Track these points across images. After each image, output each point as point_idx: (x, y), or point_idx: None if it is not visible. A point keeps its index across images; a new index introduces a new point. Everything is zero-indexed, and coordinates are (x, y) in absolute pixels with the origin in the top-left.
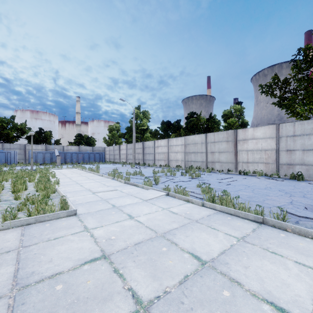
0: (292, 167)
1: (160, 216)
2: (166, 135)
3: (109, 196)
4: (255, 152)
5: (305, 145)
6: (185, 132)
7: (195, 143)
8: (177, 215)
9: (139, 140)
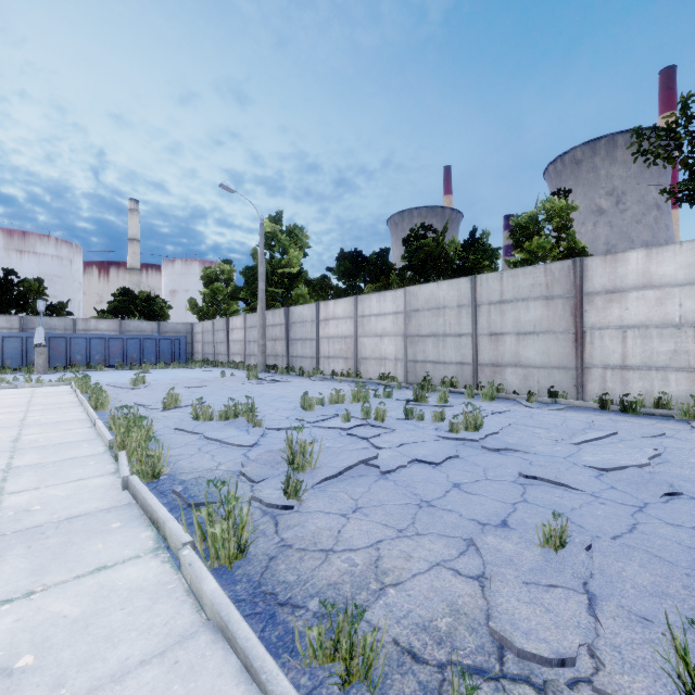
0: None
1: None
2: (351, 288)
3: None
4: (655, 333)
5: None
6: (402, 282)
7: (438, 305)
8: None
9: (278, 305)
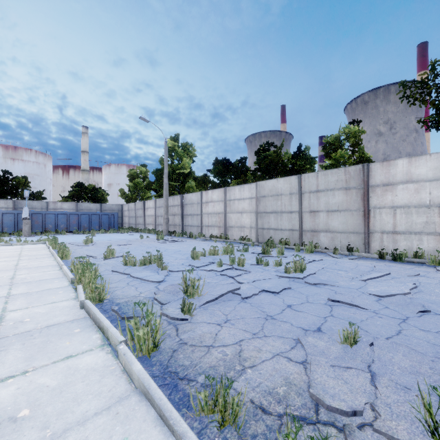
0: None
1: None
2: (222, 183)
3: None
4: (414, 211)
5: None
6: (254, 179)
7: (277, 193)
8: None
9: (176, 193)
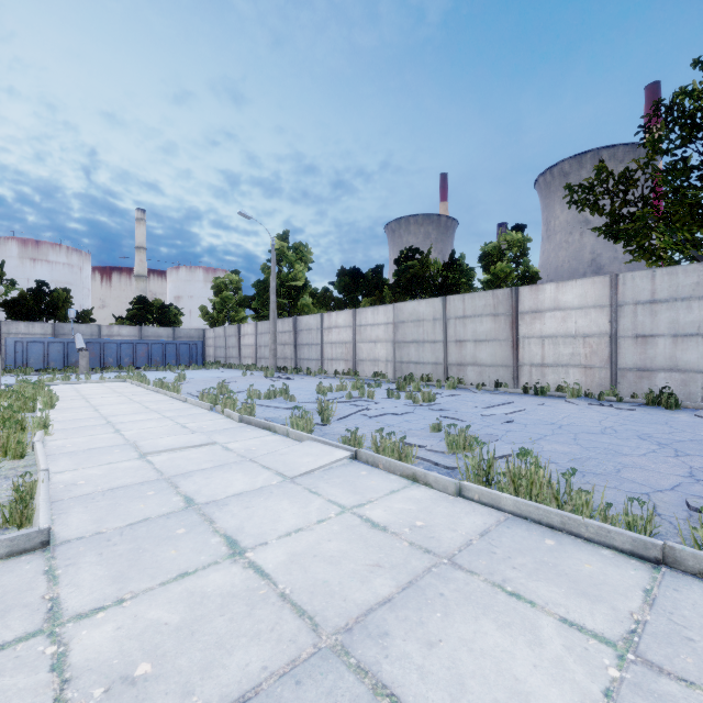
0: (648, 377)
1: (332, 541)
2: (350, 301)
3: (185, 466)
4: (561, 342)
5: (680, 324)
6: (394, 295)
7: (418, 318)
8: (388, 537)
9: (285, 313)
